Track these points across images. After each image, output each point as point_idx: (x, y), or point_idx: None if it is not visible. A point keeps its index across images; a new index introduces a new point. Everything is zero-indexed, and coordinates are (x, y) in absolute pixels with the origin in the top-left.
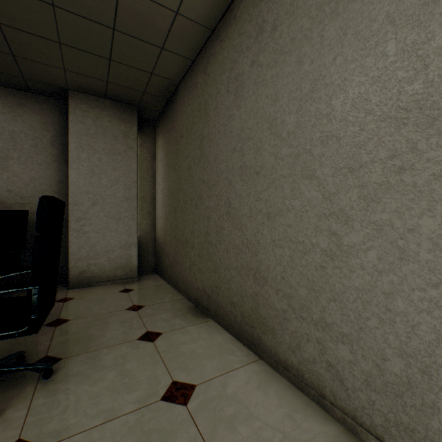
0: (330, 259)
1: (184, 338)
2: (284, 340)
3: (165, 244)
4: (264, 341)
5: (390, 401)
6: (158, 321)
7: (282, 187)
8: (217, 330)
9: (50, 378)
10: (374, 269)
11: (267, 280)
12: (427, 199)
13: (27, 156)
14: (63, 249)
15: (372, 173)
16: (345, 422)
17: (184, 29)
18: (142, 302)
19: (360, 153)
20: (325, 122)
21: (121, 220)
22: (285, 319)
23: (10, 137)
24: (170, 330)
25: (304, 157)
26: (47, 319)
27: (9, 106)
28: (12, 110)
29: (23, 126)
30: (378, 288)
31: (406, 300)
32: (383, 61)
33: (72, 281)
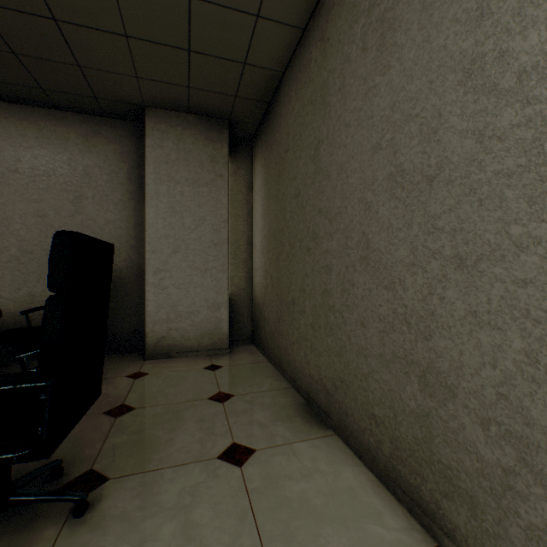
0: None
1: (288, 467)
2: (505, 535)
3: (264, 305)
4: (448, 513)
5: None
6: (250, 425)
7: (501, 198)
8: (345, 457)
9: (82, 518)
10: None
11: (456, 393)
12: None
13: (102, 194)
14: (141, 308)
15: None
16: None
17: None
18: (231, 389)
19: None
20: None
21: (207, 272)
22: (510, 489)
23: (84, 172)
24: (267, 446)
25: None
26: (109, 403)
27: (83, 136)
28: (86, 140)
29: (98, 159)
30: None
31: None
32: None
33: (149, 349)
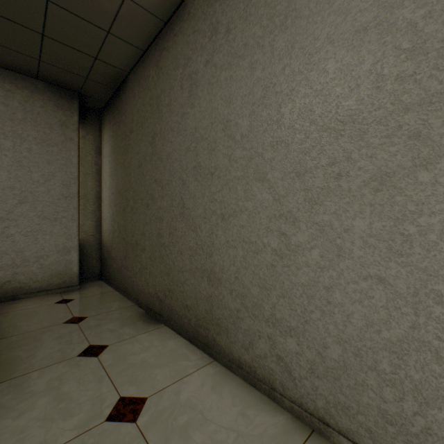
0: (280, 258)
1: (133, 348)
2: (237, 339)
3: (112, 247)
4: (219, 342)
5: (330, 385)
6: (103, 332)
7: (236, 189)
8: (171, 336)
9: None
10: (317, 266)
11: (221, 281)
12: (359, 203)
13: None
14: None
15: (316, 178)
16: (293, 410)
17: (133, 15)
18: (84, 313)
19: (305, 159)
20: (275, 128)
21: (57, 221)
22: (239, 318)
23: None
24: (117, 341)
25: (257, 160)
26: None
27: None
28: None
29: None
30: (320, 283)
31: (343, 292)
32: (325, 76)
33: None
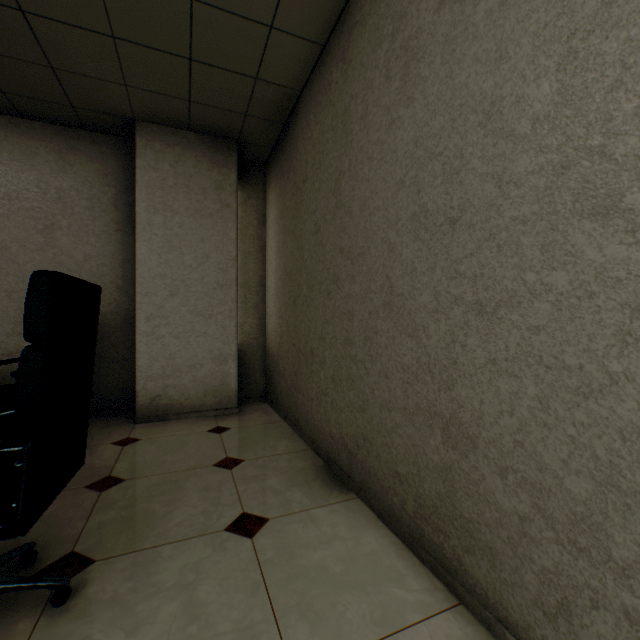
0: None
1: (306, 535)
2: (521, 583)
3: (279, 357)
4: (470, 568)
5: None
6: (263, 493)
7: (517, 244)
8: (368, 521)
9: (63, 606)
10: None
11: (477, 443)
12: None
13: (80, 224)
14: (131, 362)
15: None
16: None
17: None
18: (240, 453)
19: None
20: None
21: (212, 319)
22: (525, 536)
23: (57, 196)
24: (282, 514)
25: (584, 168)
26: (92, 476)
27: (56, 152)
28: (60, 157)
29: (75, 180)
30: None
31: None
32: None
33: (140, 411)
